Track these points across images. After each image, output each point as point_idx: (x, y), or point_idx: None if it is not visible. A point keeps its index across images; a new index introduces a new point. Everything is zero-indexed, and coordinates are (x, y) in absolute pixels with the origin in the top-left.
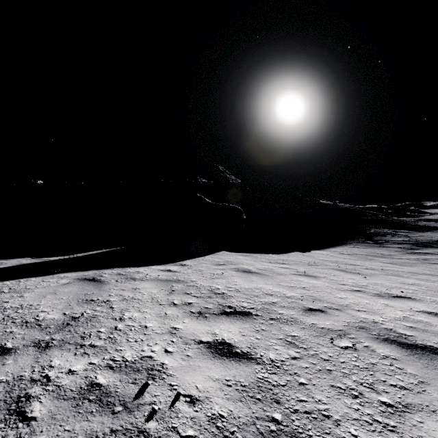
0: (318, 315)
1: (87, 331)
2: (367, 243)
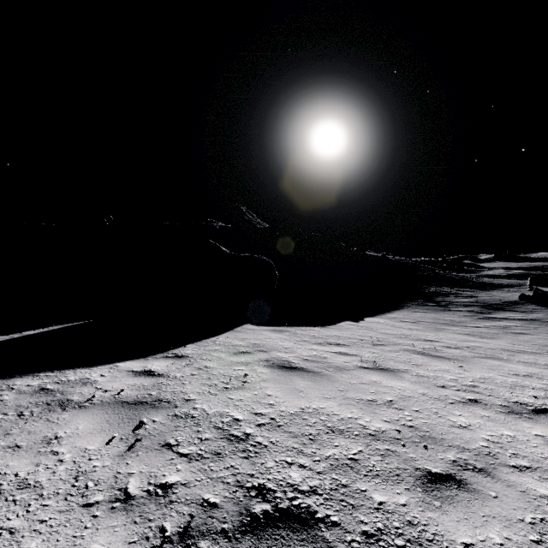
0: (459, 502)
1: None
2: (429, 305)
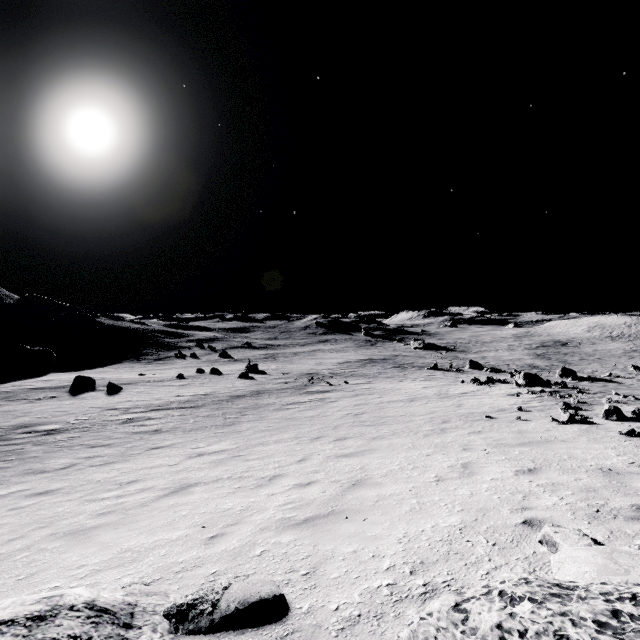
0: None
1: (55, 380)
2: (134, 361)
